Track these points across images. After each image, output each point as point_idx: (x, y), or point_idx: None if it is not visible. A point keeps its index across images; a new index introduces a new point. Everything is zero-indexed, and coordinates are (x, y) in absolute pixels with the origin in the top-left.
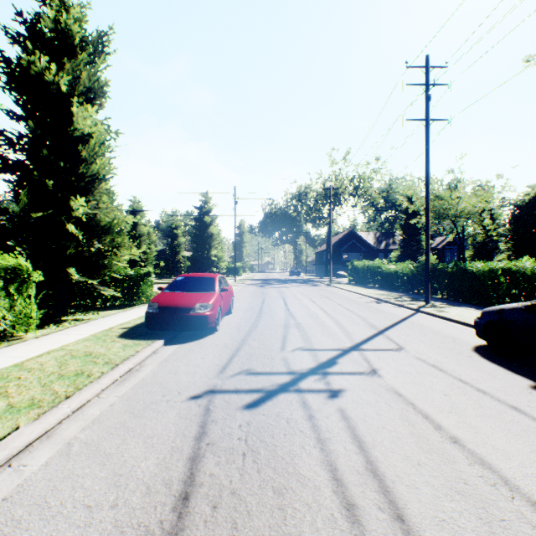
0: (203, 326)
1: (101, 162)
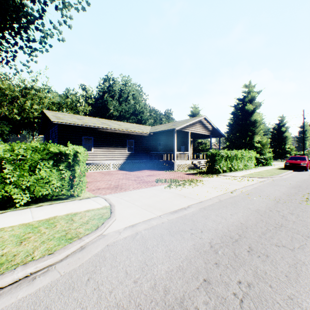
0: (303, 168)
1: (261, 126)
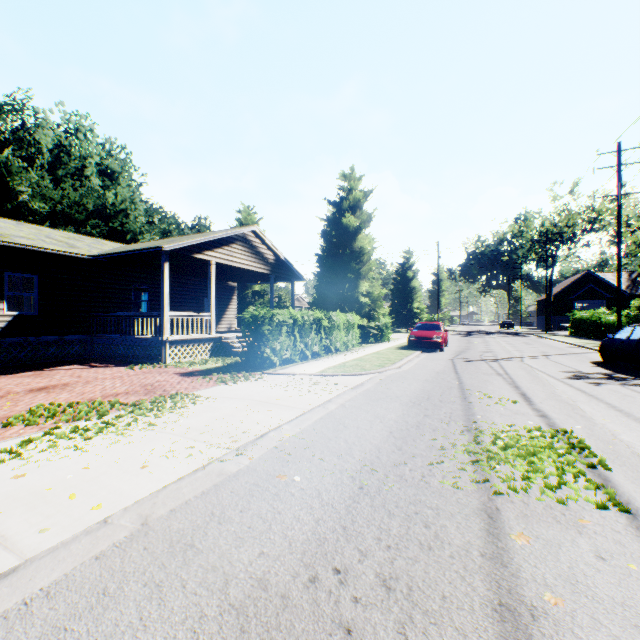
0: (438, 346)
1: (372, 261)
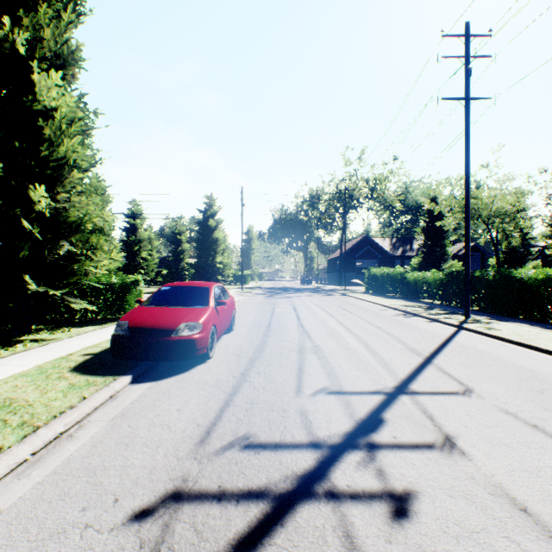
0: (189, 354)
1: (71, 144)
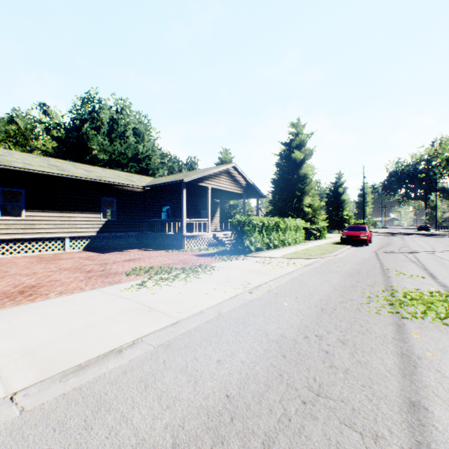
0: (364, 242)
1: (312, 183)
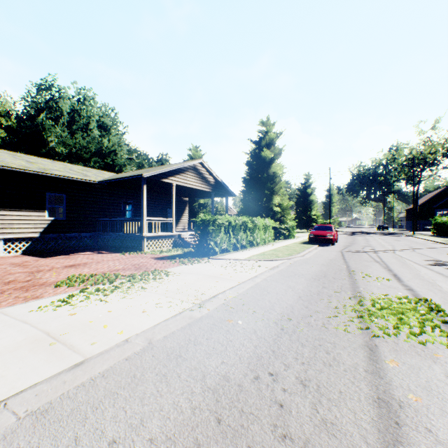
0: (330, 242)
1: (282, 182)
